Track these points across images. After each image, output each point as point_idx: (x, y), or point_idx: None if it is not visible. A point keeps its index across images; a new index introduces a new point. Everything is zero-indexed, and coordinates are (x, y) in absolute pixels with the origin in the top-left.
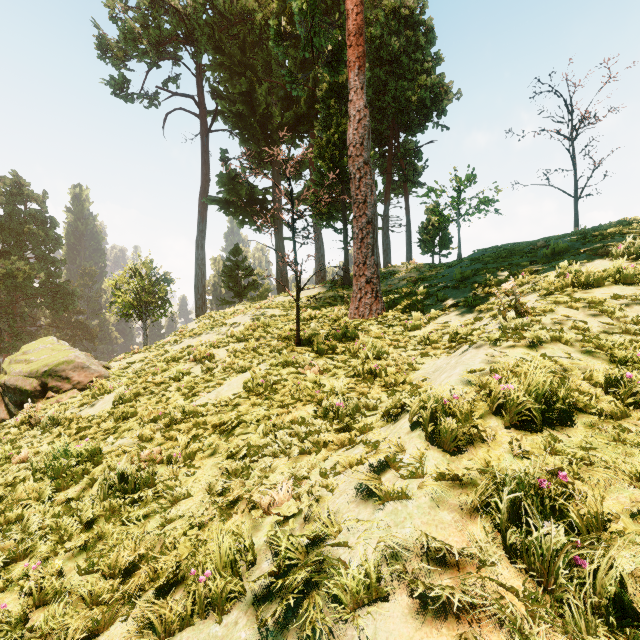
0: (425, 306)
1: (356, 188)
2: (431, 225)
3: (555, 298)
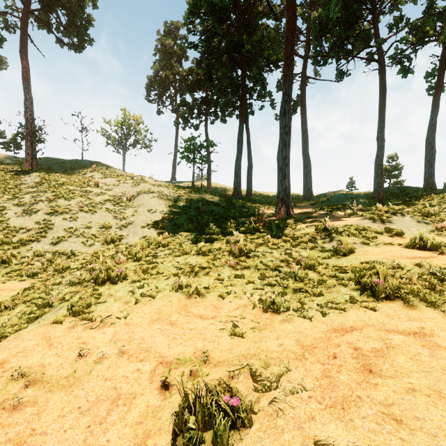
0: (53, 170)
1: (31, 124)
2: None
3: (98, 170)
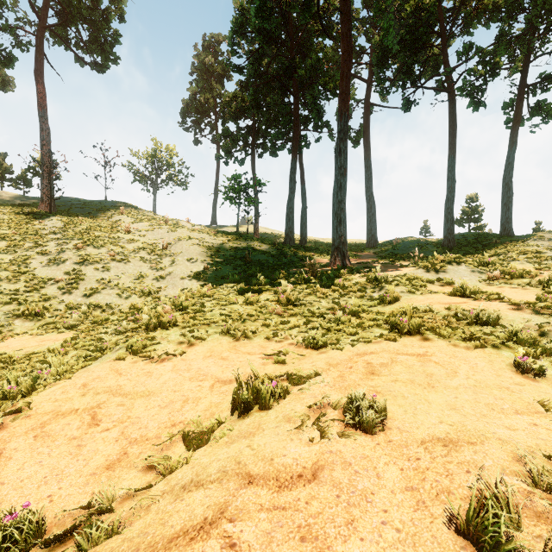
0: (73, 212)
1: (48, 159)
2: (4, 168)
3: (127, 213)
